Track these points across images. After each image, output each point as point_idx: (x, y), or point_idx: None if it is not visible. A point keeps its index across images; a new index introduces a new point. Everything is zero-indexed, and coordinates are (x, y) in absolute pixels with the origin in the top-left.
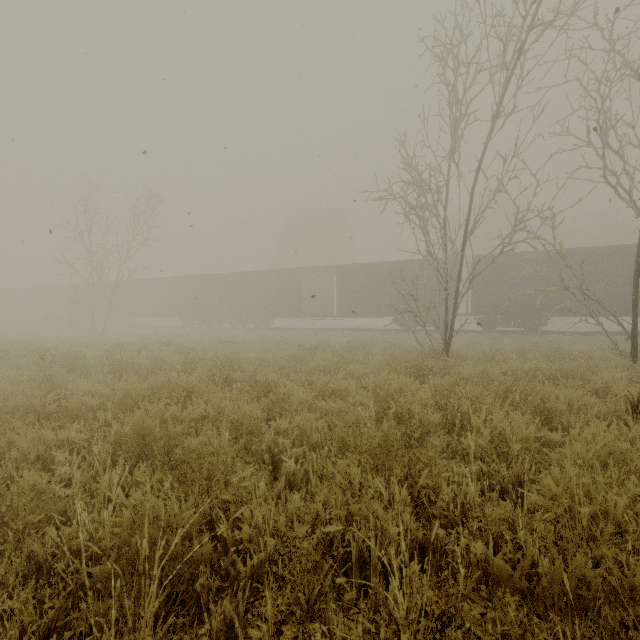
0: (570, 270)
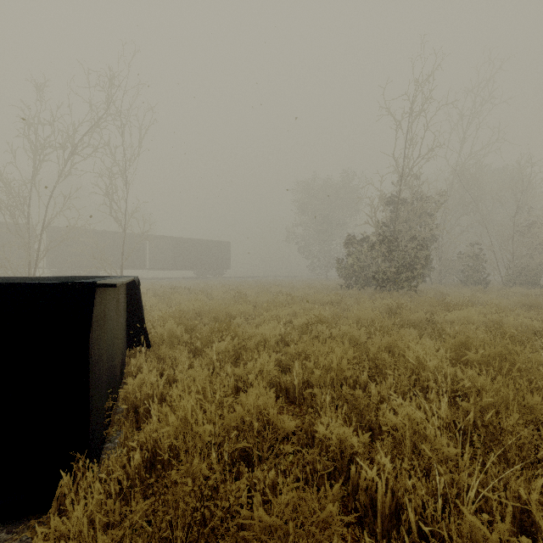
0: (99, 250)
